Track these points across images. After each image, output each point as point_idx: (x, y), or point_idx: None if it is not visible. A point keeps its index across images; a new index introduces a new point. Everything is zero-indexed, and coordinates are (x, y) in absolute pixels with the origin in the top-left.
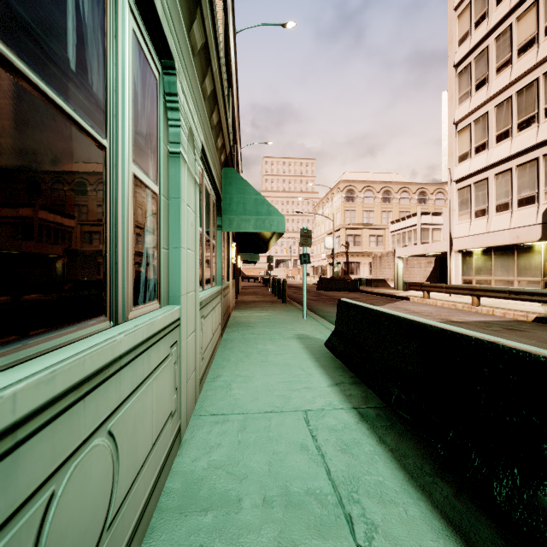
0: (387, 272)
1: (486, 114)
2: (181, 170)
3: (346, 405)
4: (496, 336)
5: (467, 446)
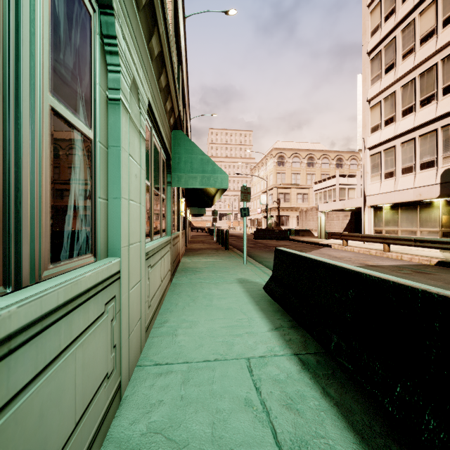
0: (311, 223)
1: (394, 93)
2: (122, 118)
3: (287, 351)
4: (408, 278)
5: (418, 404)
